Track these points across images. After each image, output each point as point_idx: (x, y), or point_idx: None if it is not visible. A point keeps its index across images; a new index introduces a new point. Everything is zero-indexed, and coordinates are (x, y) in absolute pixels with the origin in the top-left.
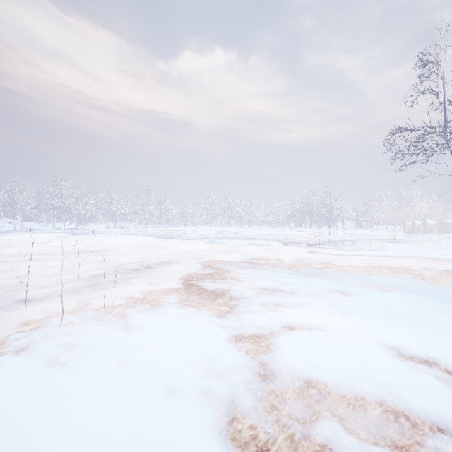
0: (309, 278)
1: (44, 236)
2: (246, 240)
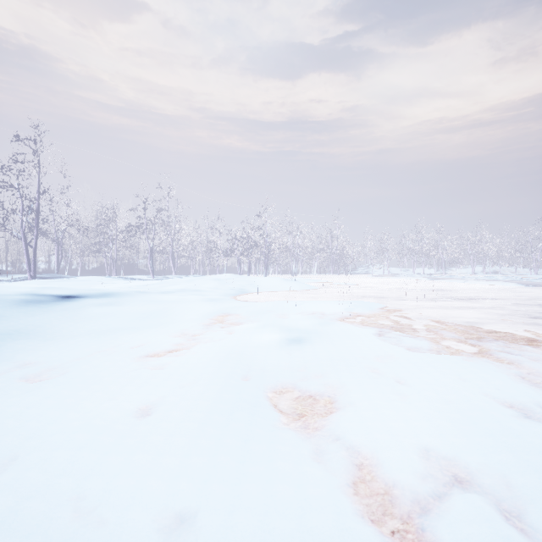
0: None
1: (406, 279)
2: None
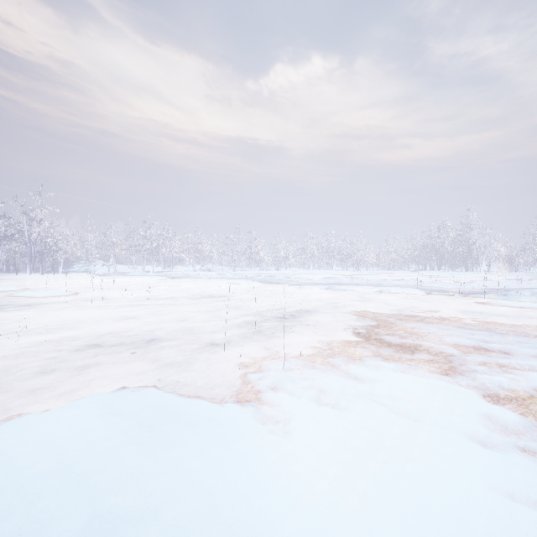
0: (513, 336)
1: (142, 279)
2: (374, 286)
